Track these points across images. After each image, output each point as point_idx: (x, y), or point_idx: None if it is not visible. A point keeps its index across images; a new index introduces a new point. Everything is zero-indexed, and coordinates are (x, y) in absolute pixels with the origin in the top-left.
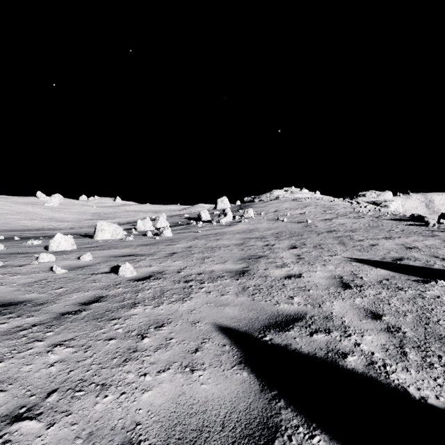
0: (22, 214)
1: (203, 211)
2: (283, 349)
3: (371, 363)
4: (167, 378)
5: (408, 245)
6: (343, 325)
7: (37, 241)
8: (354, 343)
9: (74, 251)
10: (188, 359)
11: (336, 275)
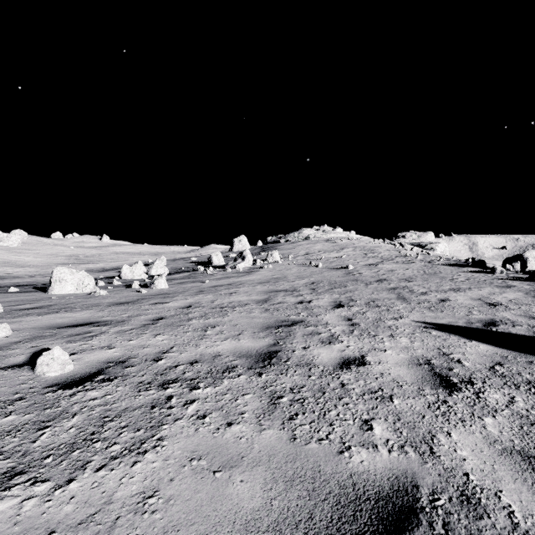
0: None
1: (215, 253)
2: None
3: None
4: None
5: (487, 299)
6: (520, 533)
7: None
8: None
9: None
10: None
11: (418, 357)
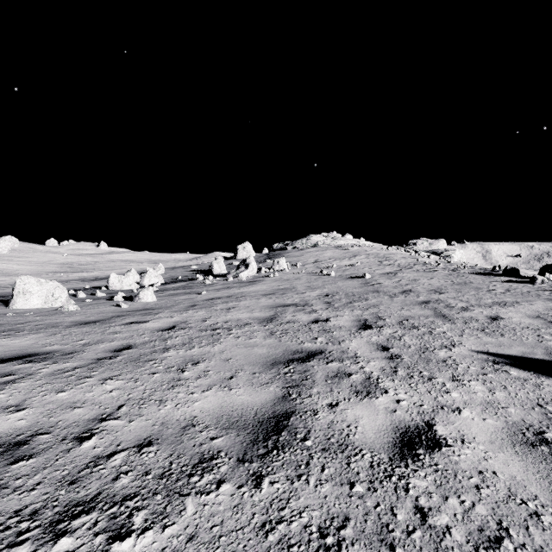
0: None
1: (216, 260)
2: None
3: None
4: None
5: (549, 317)
6: None
7: None
8: None
9: None
10: None
11: (520, 427)
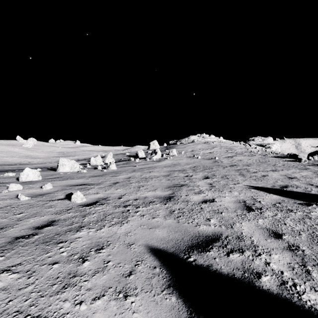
0: (5, 153)
1: (139, 150)
2: (206, 270)
3: (283, 283)
4: (101, 307)
5: (289, 175)
6: (252, 245)
7: (11, 173)
8: (264, 262)
9: (39, 181)
10: (122, 283)
11: (240, 200)
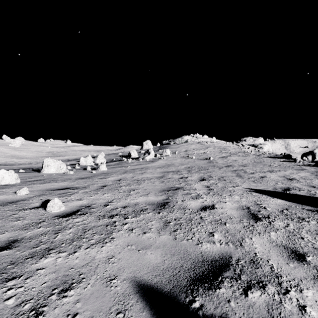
0: None
1: (132, 150)
2: None
3: None
4: None
5: (288, 176)
6: (273, 273)
7: None
8: (297, 305)
9: (16, 185)
10: None
11: (243, 206)
